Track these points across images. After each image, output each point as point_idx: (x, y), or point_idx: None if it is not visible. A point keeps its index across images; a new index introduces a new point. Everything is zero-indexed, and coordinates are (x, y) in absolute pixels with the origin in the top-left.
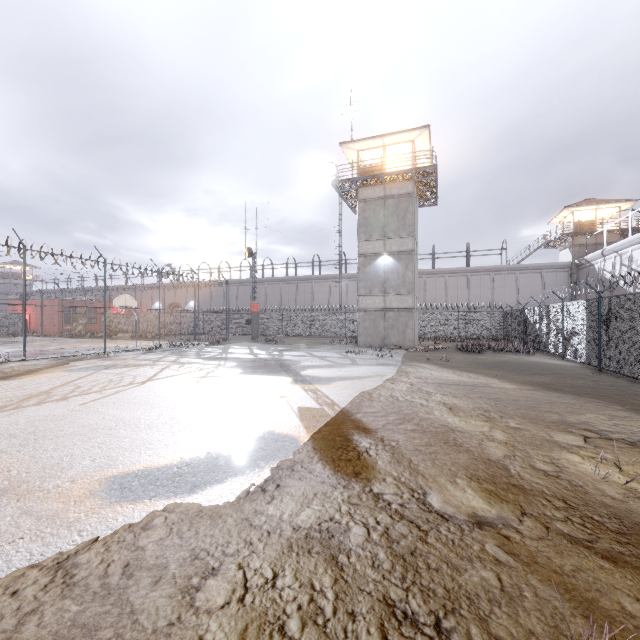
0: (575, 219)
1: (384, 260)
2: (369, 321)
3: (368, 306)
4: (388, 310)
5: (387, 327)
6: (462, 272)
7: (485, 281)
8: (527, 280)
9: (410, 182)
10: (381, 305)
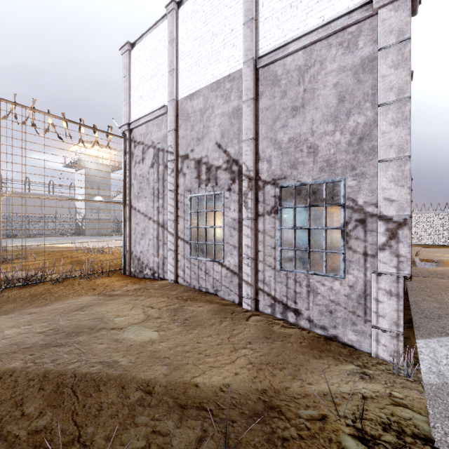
0: None
1: (98, 198)
2: (92, 224)
3: (91, 217)
4: (100, 219)
5: (100, 227)
6: None
7: None
8: (118, 207)
9: (109, 168)
10: (97, 217)
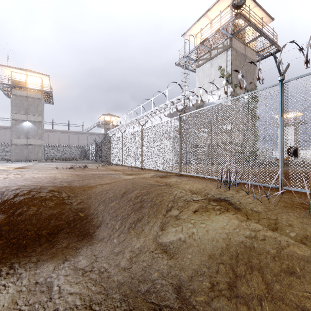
0: (106, 119)
1: (27, 123)
2: (18, 149)
3: (18, 143)
4: (29, 145)
5: (28, 152)
6: (66, 132)
7: (76, 137)
8: (91, 138)
9: (40, 94)
10: (25, 143)
